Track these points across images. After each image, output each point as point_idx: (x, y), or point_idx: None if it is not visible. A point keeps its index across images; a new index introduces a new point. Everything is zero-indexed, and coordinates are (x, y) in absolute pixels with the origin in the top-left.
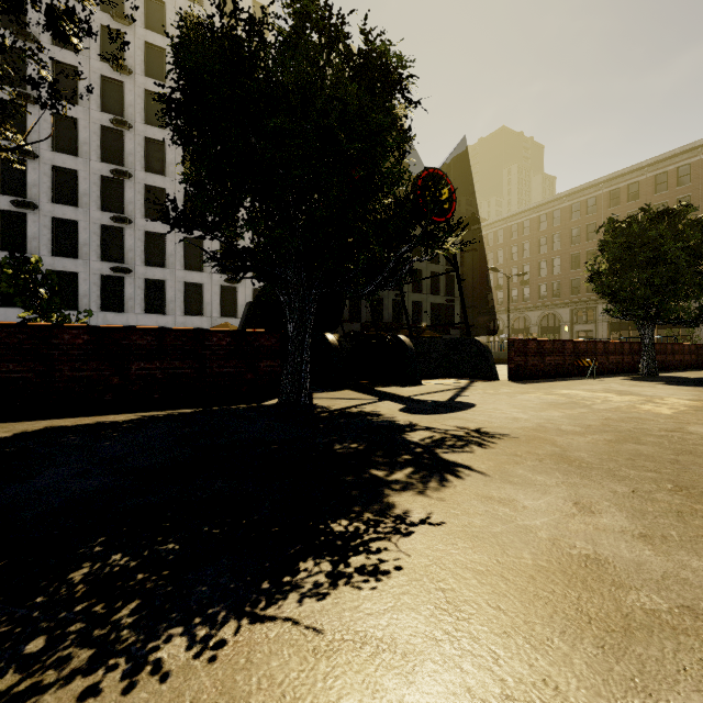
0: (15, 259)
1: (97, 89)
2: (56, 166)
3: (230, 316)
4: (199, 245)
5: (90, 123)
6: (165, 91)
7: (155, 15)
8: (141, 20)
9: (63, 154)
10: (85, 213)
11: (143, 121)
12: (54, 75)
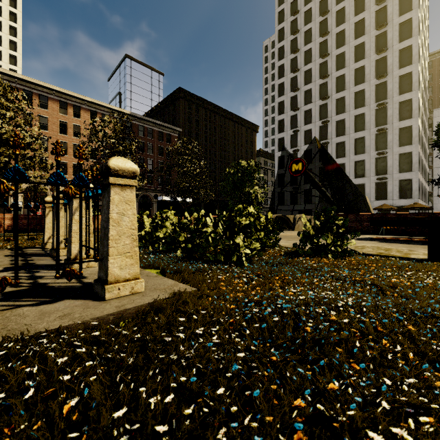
0: (293, 188)
1: (317, 113)
2: (305, 150)
3: (382, 199)
4: (363, 163)
5: (315, 128)
6: (344, 94)
7: (341, 61)
8: (334, 69)
9: (307, 145)
10: (313, 165)
11: (335, 115)
12: (305, 116)
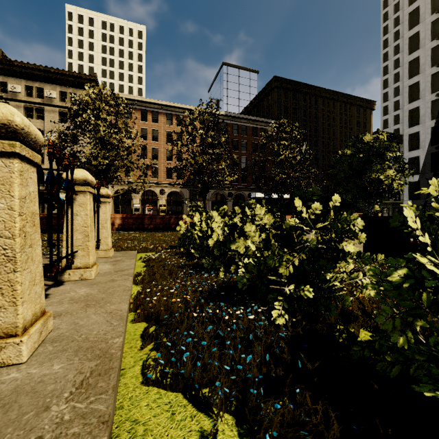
0: (436, 175)
1: None
2: None
3: None
4: None
5: None
6: None
7: None
8: None
9: None
10: None
11: None
12: None
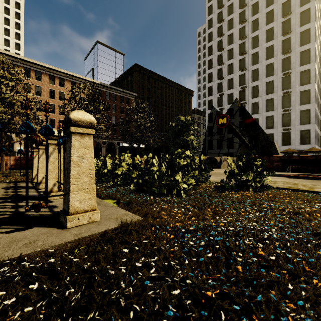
0: (219, 137)
1: (237, 80)
2: (228, 109)
3: (287, 145)
4: (272, 118)
5: (236, 92)
6: (258, 66)
7: (255, 42)
8: (250, 48)
9: (229, 105)
10: (234, 119)
11: (251, 82)
12: (228, 83)
